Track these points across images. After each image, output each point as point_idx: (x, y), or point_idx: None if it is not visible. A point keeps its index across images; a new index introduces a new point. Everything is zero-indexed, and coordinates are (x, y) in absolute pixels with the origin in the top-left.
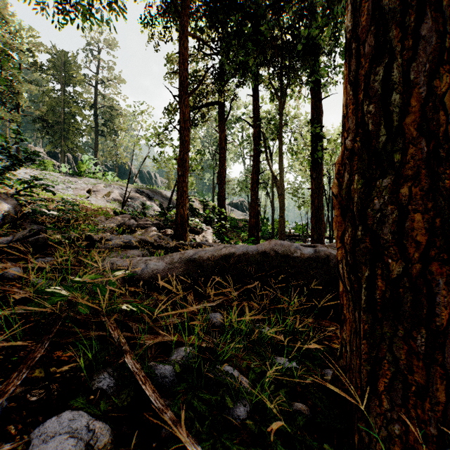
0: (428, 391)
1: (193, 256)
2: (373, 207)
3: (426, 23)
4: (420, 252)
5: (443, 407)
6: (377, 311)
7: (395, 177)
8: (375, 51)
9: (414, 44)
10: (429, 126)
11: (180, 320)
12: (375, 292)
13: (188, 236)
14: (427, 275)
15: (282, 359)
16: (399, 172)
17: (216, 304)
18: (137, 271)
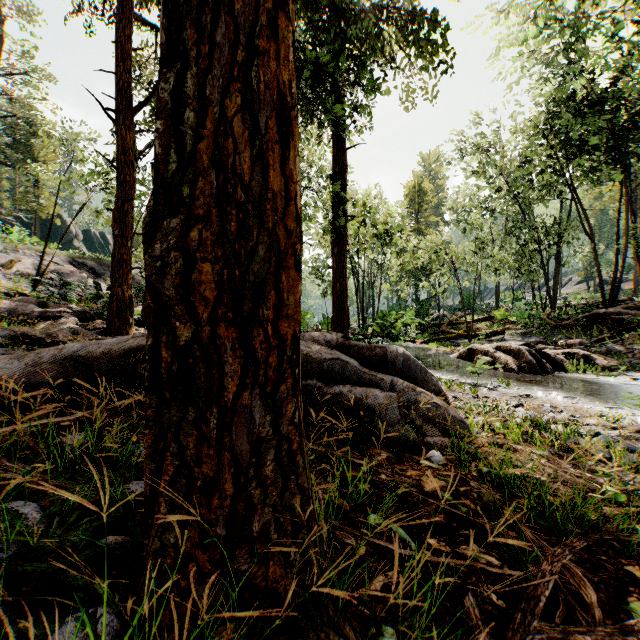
0: (220, 484)
1: (77, 353)
2: (152, 253)
3: (221, 28)
4: (210, 311)
5: (231, 500)
6: (165, 391)
7: (186, 217)
8: (166, 52)
9: (210, 52)
10: (221, 155)
11: None
12: (161, 366)
13: (131, 331)
14: (217, 340)
15: (140, 483)
16: (190, 211)
17: (75, 417)
18: None
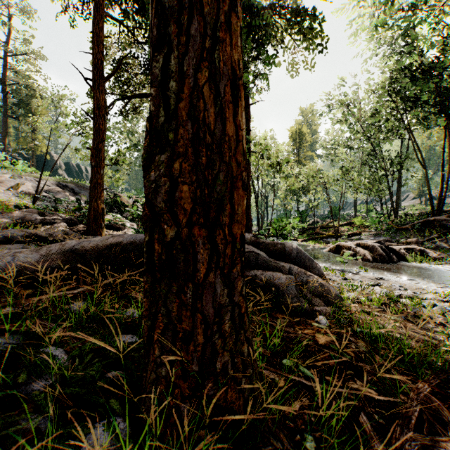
0: (194, 336)
1: (75, 247)
2: (149, 178)
3: (194, 24)
4: (187, 218)
5: (202, 347)
6: (157, 272)
7: (171, 154)
8: (157, 41)
9: (187, 41)
10: (195, 111)
11: (20, 309)
12: (154, 255)
13: (103, 232)
14: (193, 238)
15: (127, 336)
16: (174, 149)
17: (79, 291)
18: (0, 265)
